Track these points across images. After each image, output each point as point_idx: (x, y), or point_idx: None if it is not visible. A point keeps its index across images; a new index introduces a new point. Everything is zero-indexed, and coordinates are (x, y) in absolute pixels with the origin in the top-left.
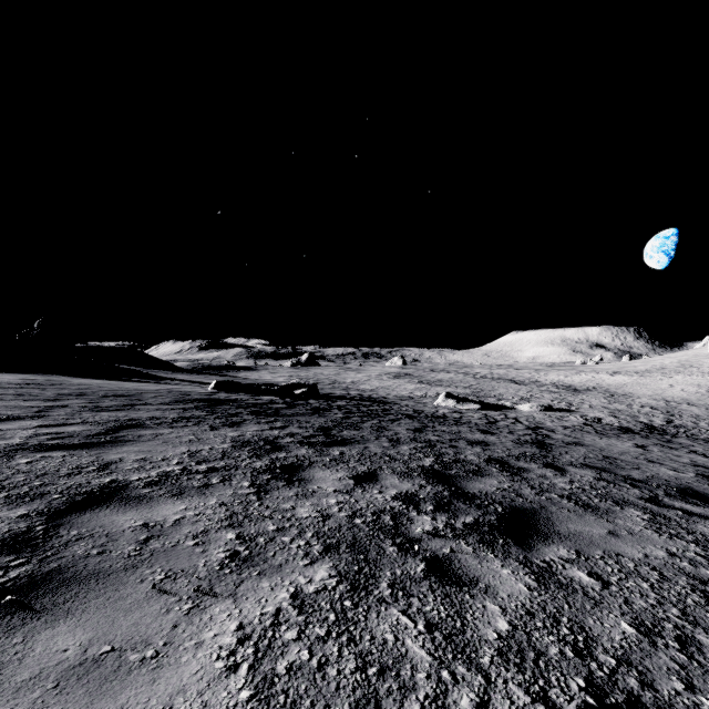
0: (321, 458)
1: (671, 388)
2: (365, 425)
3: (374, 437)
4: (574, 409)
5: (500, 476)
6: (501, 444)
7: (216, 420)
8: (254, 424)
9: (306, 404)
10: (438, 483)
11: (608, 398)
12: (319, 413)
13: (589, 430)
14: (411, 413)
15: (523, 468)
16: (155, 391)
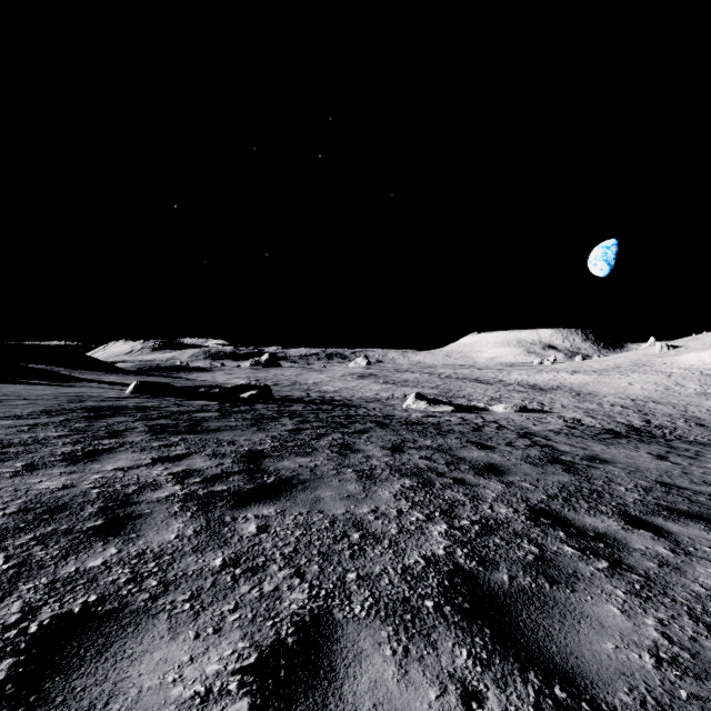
0: (203, 556)
1: (631, 386)
2: (321, 444)
3: (334, 468)
4: (548, 409)
5: (602, 580)
6: (518, 469)
7: (63, 447)
8: (129, 453)
9: (248, 411)
10: (502, 657)
11: (576, 397)
12: (260, 425)
13: (582, 435)
14: (381, 420)
15: (604, 533)
16: (33, 397)
